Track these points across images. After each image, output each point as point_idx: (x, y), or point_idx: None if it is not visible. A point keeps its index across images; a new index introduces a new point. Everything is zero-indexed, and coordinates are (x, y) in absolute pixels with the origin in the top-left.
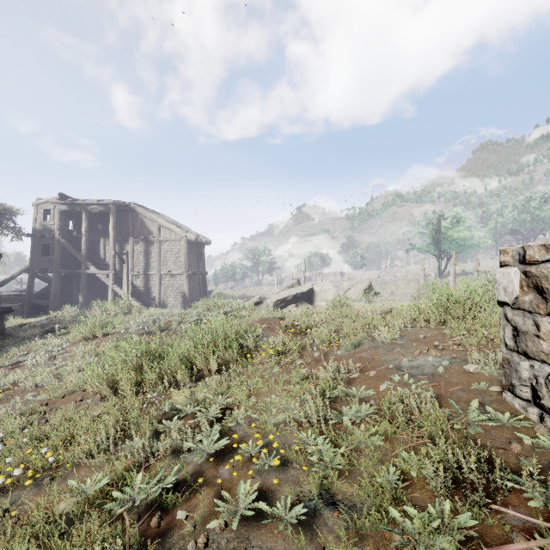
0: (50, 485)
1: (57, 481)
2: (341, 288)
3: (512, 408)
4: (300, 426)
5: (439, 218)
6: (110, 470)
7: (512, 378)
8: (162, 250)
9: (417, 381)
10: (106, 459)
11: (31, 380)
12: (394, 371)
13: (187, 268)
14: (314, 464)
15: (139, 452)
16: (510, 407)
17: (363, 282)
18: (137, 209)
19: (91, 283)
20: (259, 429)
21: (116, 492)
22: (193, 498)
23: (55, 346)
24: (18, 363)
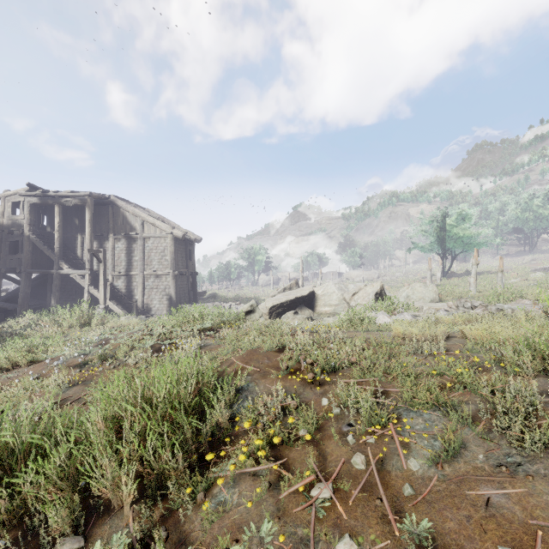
0: None
1: None
2: (346, 291)
3: None
4: None
5: (444, 215)
6: None
7: None
8: (146, 248)
9: None
10: None
11: None
12: None
13: (174, 268)
14: None
15: None
16: None
17: (373, 284)
18: (118, 202)
19: (67, 284)
20: None
21: None
22: None
23: None
24: None
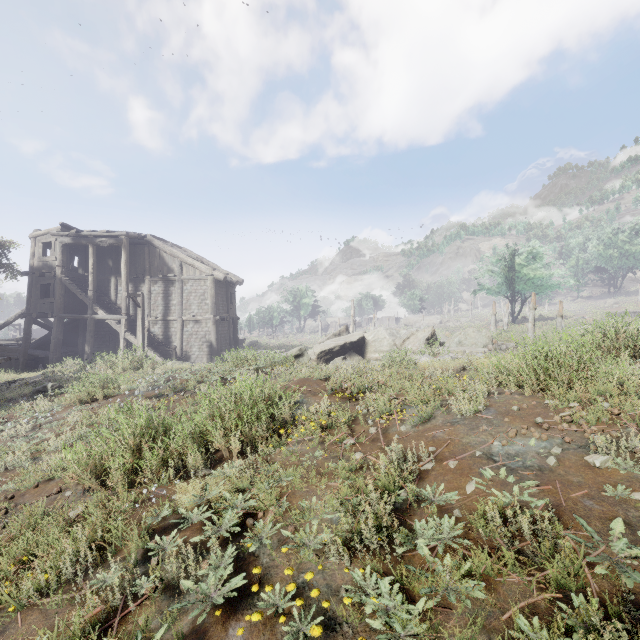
0: None
1: None
2: (398, 336)
3: None
4: (353, 553)
5: (512, 254)
6: (64, 627)
7: None
8: (185, 291)
9: (519, 479)
10: (69, 597)
11: None
12: (483, 462)
13: (215, 313)
14: (375, 629)
15: (114, 592)
16: None
17: (424, 329)
18: (154, 242)
19: (100, 330)
20: (292, 556)
21: None
22: None
23: (44, 411)
24: None
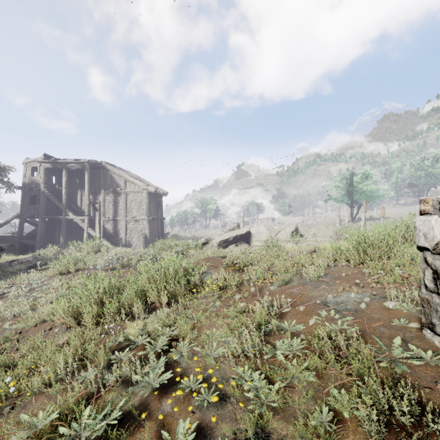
0: (9, 414)
1: (16, 410)
2: (273, 231)
3: (432, 345)
4: (237, 359)
5: (351, 174)
6: (63, 402)
7: (432, 317)
8: (128, 200)
9: (342, 316)
10: (63, 388)
11: (10, 310)
12: (321, 307)
13: (148, 214)
14: (250, 399)
15: (92, 383)
16: (431, 344)
17: (290, 226)
18: (107, 166)
19: (70, 226)
20: (200, 361)
21: (63, 429)
22: (137, 432)
23: (35, 280)
24: (3, 295)
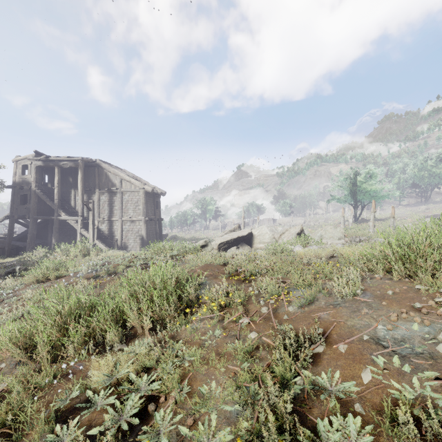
0: None
1: None
2: (276, 232)
3: None
4: None
5: (355, 174)
6: None
7: None
8: (124, 200)
9: (414, 368)
10: None
11: None
12: (372, 347)
13: (145, 215)
14: None
15: None
16: None
17: (295, 227)
18: (102, 165)
19: (63, 227)
20: None
21: None
22: None
23: (9, 289)
24: None
